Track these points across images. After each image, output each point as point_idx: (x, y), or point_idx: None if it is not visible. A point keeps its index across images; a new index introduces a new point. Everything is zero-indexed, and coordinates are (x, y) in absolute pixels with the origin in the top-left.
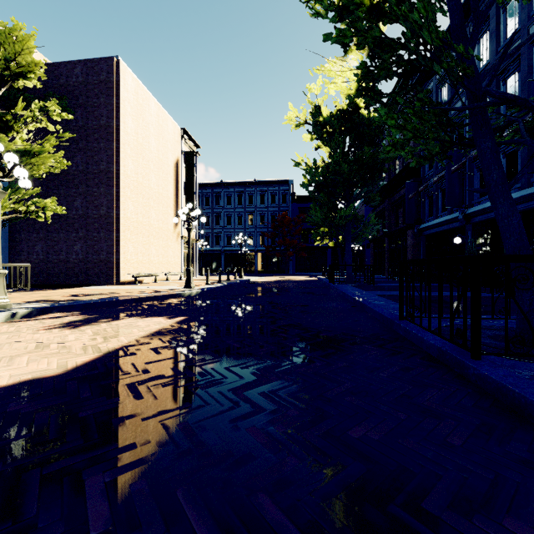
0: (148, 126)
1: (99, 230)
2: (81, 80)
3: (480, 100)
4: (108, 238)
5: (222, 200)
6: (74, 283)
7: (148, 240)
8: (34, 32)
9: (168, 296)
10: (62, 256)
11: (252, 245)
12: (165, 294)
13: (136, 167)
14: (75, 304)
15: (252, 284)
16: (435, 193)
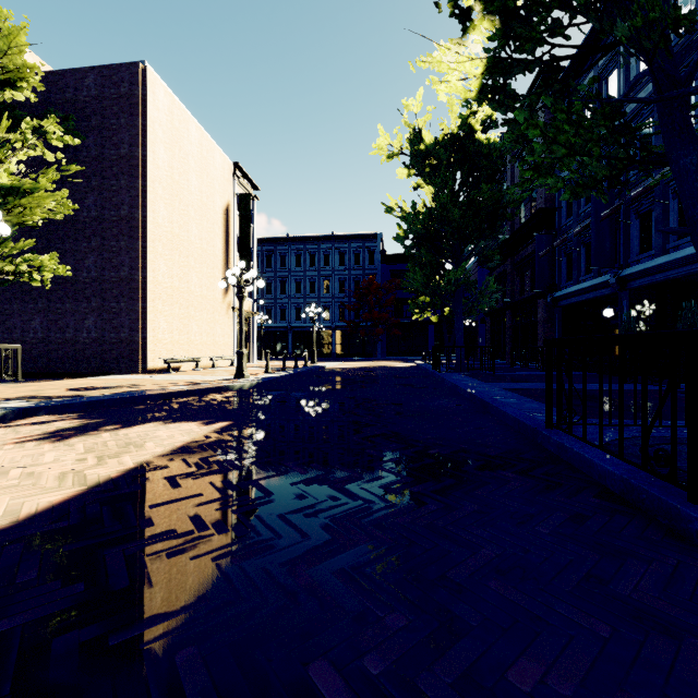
0: (188, 158)
1: (119, 299)
2: (94, 94)
3: (681, 88)
4: (131, 309)
5: (289, 260)
6: (85, 371)
7: (187, 313)
8: (25, 23)
9: (211, 390)
10: (68, 334)
11: (328, 320)
12: (206, 386)
13: (170, 213)
14: (73, 402)
15: (328, 373)
16: (576, 249)
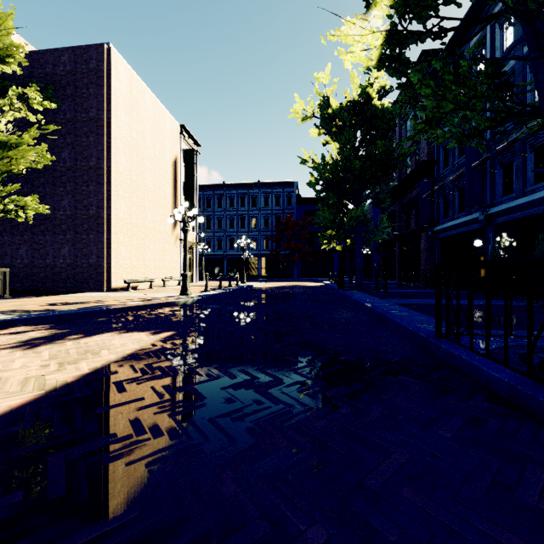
0: (144, 120)
1: (89, 232)
2: (69, 69)
3: None
4: (98, 240)
5: (224, 202)
6: (61, 289)
7: (143, 243)
8: (12, 10)
9: (160, 305)
10: (48, 260)
11: (255, 249)
12: (156, 302)
13: (129, 164)
14: (46, 315)
15: (255, 291)
16: (452, 192)
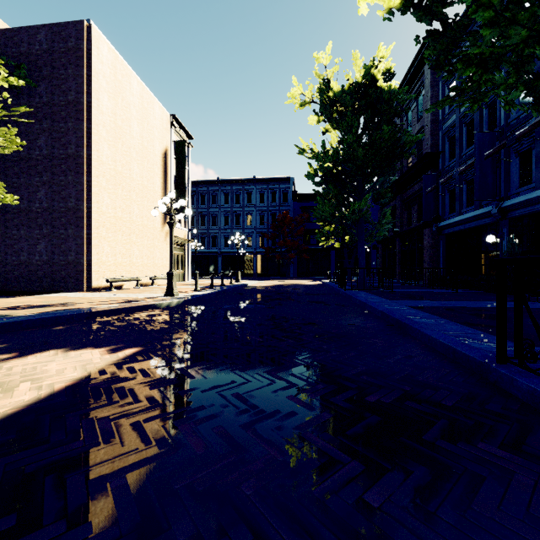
0: (130, 107)
1: (67, 226)
2: (45, 48)
3: None
4: (77, 235)
5: (219, 199)
6: (37, 289)
7: (129, 239)
8: None
9: (138, 308)
10: (22, 257)
11: (251, 247)
12: (134, 305)
13: (113, 153)
14: None
15: (249, 290)
16: (459, 185)
